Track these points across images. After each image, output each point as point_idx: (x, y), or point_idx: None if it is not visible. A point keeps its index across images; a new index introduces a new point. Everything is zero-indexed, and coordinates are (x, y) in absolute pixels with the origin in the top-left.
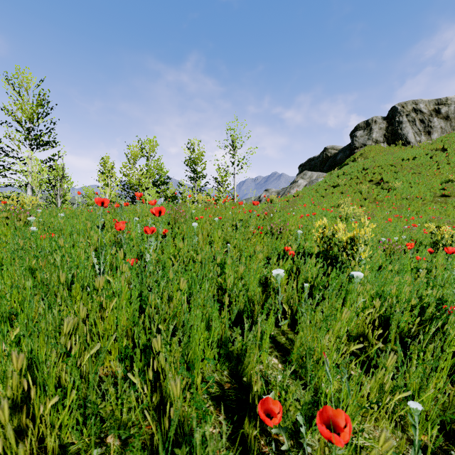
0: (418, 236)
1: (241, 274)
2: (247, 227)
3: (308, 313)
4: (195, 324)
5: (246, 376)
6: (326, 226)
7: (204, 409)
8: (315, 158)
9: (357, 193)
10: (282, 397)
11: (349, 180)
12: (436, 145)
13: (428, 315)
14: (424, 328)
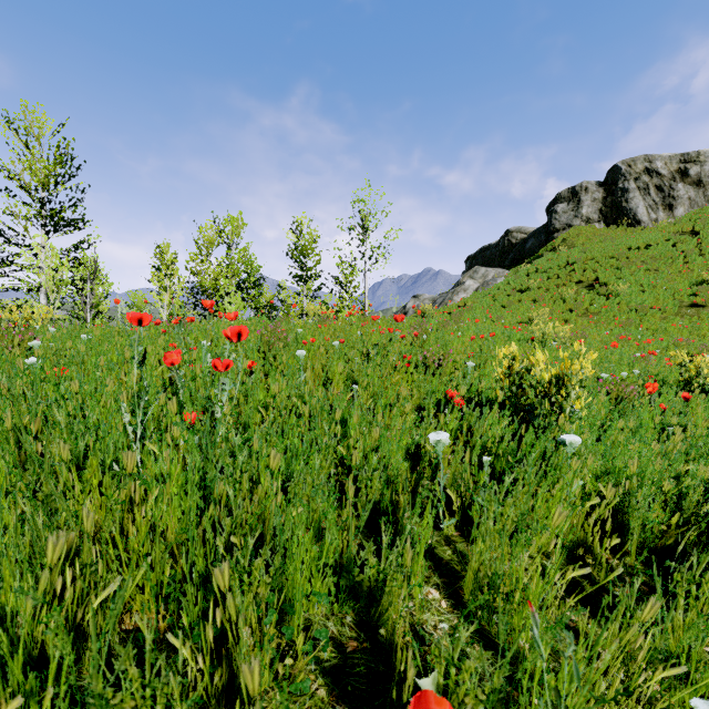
0: (658, 370)
1: (376, 438)
2: (385, 357)
3: (490, 508)
4: (296, 534)
5: (385, 626)
6: (516, 356)
7: (309, 693)
8: (491, 247)
9: (558, 302)
10: (451, 677)
11: (545, 281)
12: (682, 226)
13: (692, 508)
14: (685, 531)
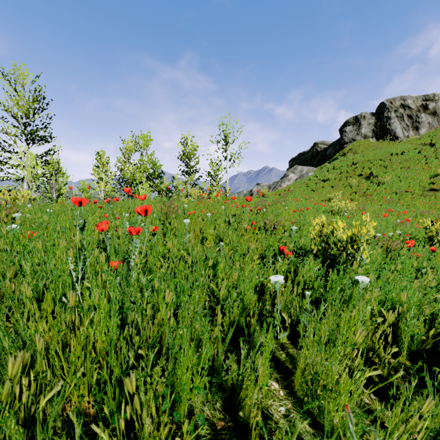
0: (411, 230)
1: (235, 279)
2: (240, 223)
3: (311, 326)
4: (182, 348)
5: (242, 410)
6: (325, 224)
7: None
8: (305, 153)
9: (347, 187)
10: None
11: (339, 175)
12: (424, 140)
13: None
14: (437, 339)
